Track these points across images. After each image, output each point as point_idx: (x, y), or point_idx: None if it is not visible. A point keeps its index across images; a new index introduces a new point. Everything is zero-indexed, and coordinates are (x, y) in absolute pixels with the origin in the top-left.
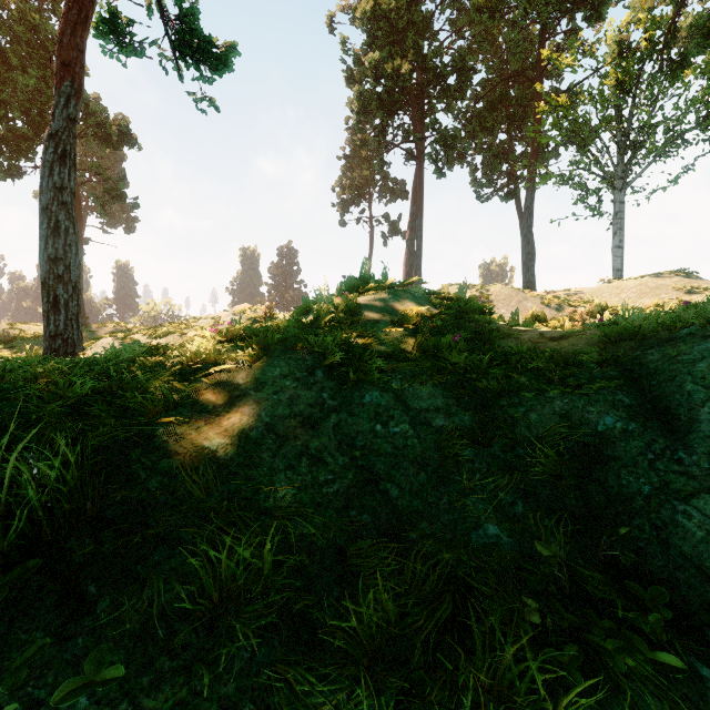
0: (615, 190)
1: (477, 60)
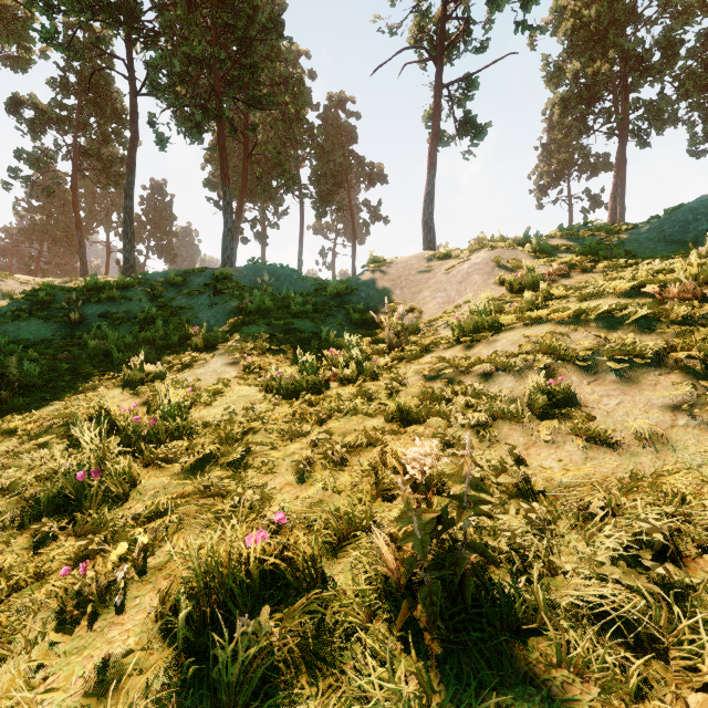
0: None
1: (685, 33)
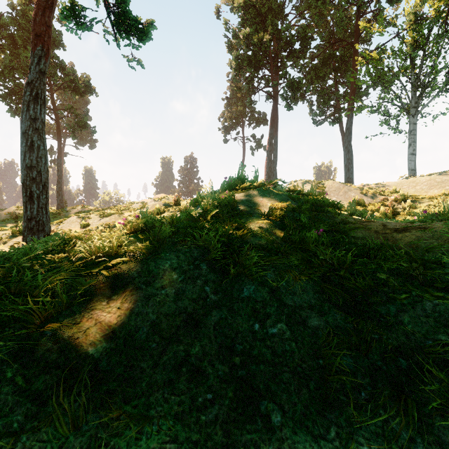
0: (410, 115)
1: (314, 31)
